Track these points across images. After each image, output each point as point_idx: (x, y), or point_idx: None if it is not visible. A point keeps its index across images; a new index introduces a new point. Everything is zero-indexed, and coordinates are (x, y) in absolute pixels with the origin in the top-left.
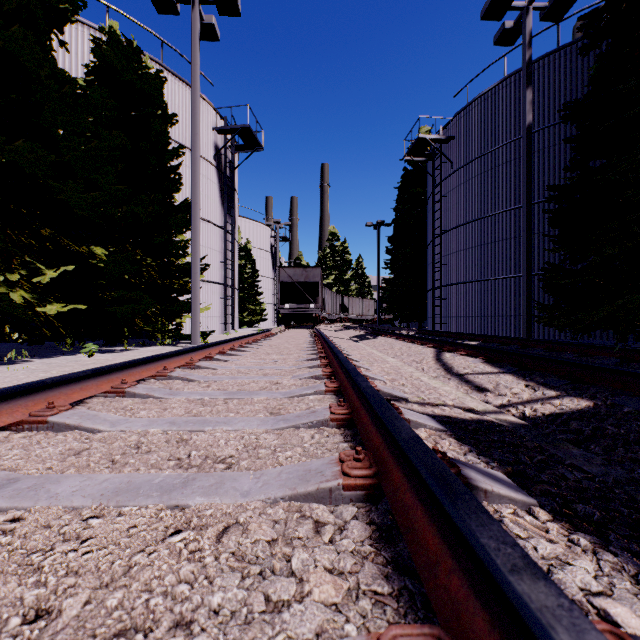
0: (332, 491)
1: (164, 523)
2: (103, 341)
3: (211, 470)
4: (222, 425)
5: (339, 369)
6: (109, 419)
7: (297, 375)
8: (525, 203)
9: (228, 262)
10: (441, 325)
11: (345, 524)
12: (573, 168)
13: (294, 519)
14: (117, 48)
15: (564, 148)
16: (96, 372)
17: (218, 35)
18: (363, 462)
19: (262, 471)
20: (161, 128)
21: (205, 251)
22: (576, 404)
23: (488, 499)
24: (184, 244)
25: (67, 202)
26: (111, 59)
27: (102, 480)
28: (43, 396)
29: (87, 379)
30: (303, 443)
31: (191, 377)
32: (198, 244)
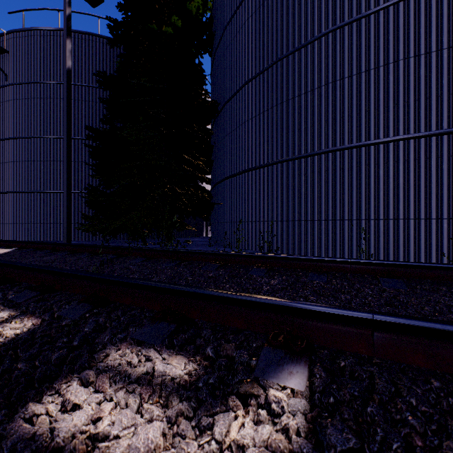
0: None
1: None
2: None
3: None
4: None
5: None
6: None
7: None
8: (66, 131)
9: None
10: None
11: None
12: (106, 122)
13: None
14: None
15: (103, 107)
16: None
17: None
18: None
19: None
20: None
21: None
22: (15, 330)
23: None
24: None
25: None
26: None
27: None
28: None
29: None
30: None
31: None
32: None
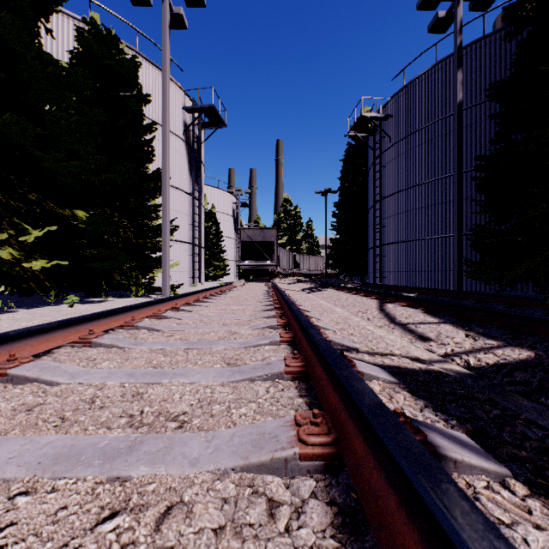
0: (288, 461)
1: (99, 502)
2: (84, 293)
3: (162, 430)
4: (179, 377)
5: (293, 320)
6: (69, 371)
7: (254, 325)
8: (456, 171)
9: (195, 224)
10: (381, 279)
11: (303, 504)
12: (498, 141)
13: (245, 496)
14: (97, 36)
15: (489, 124)
16: (63, 324)
17: (186, 24)
18: (321, 426)
19: (214, 433)
20: (136, 106)
21: (175, 214)
22: (518, 354)
23: (458, 470)
24: (156, 208)
25: (51, 170)
26: (92, 46)
27: (44, 443)
28: (7, 348)
29: (54, 330)
30: (258, 398)
31: (156, 327)
32: (168, 208)
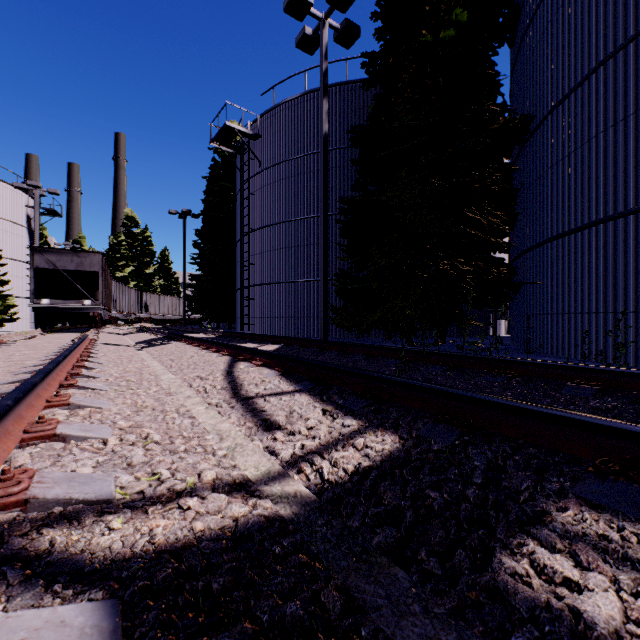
0: None
1: None
2: None
3: None
4: None
5: None
6: None
7: None
8: (322, 208)
9: None
10: (249, 326)
11: None
12: (358, 188)
13: None
14: None
15: (351, 171)
16: None
17: None
18: None
19: None
20: None
21: None
22: (383, 444)
23: None
24: None
25: None
26: None
27: None
28: None
29: None
30: None
31: None
32: None
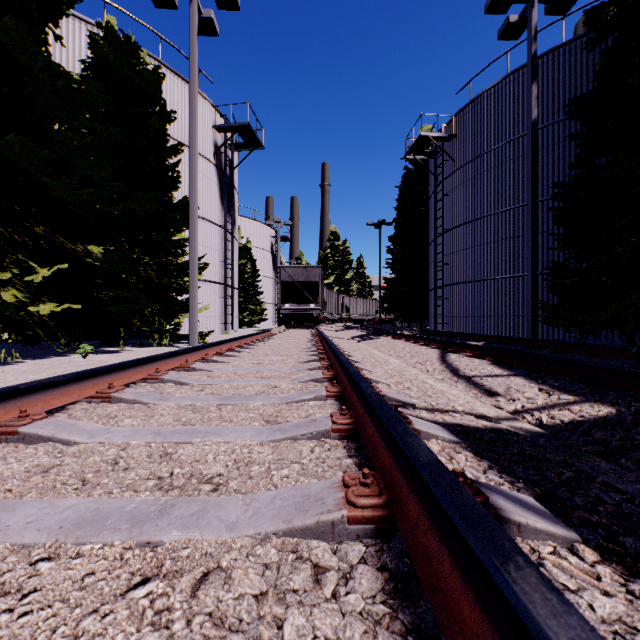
0: (335, 525)
1: (129, 568)
2: (99, 341)
3: (195, 493)
4: (212, 436)
5: (341, 372)
6: (88, 429)
7: (296, 378)
8: (530, 200)
9: (228, 261)
10: (443, 325)
11: (351, 570)
12: (578, 165)
13: (289, 562)
14: (114, 43)
15: (569, 145)
16: (79, 376)
17: (217, 30)
18: (371, 487)
19: (253, 495)
20: (159, 125)
21: (204, 250)
22: (598, 411)
23: (522, 534)
24: (182, 243)
25: (61, 199)
26: (108, 54)
27: (65, 507)
28: (16, 403)
29: (69, 383)
30: (301, 458)
31: (184, 380)
32: (196, 242)
